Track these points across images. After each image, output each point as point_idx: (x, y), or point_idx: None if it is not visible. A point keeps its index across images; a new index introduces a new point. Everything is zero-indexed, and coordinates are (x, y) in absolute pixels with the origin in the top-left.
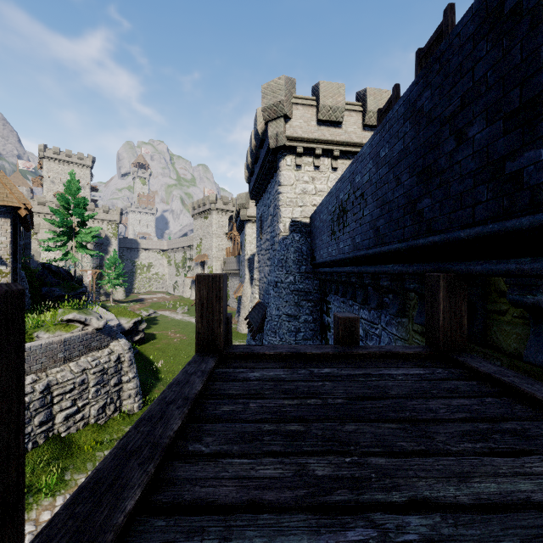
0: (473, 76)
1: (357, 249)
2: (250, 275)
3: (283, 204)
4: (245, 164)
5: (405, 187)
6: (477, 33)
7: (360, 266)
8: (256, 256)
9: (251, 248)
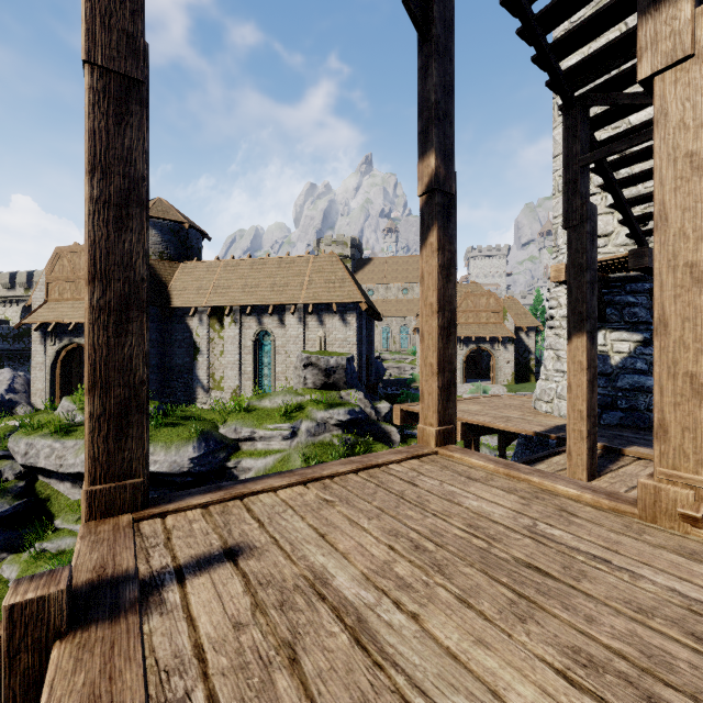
0: None
1: None
2: None
3: None
4: None
5: None
6: None
7: None
8: None
9: None
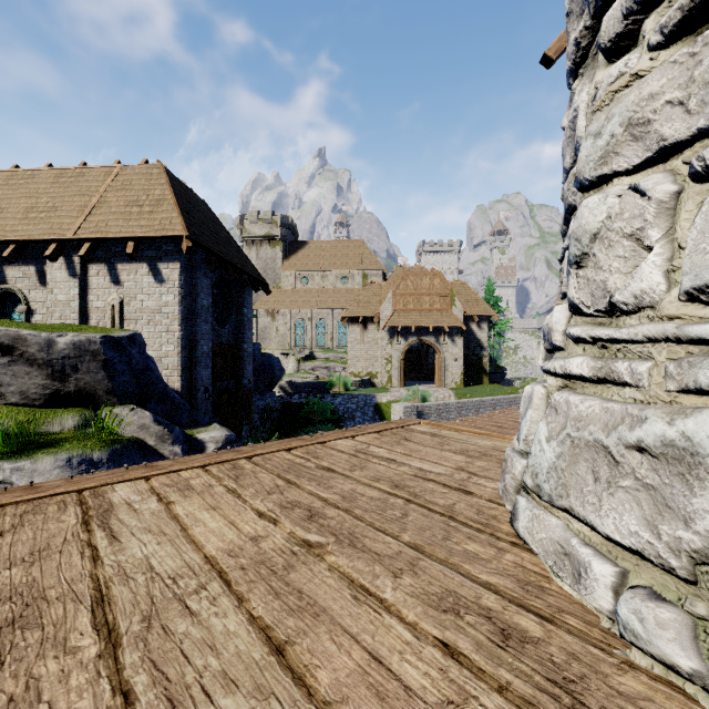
0: None
1: None
2: None
3: None
4: None
5: None
6: None
7: None
8: None
9: None
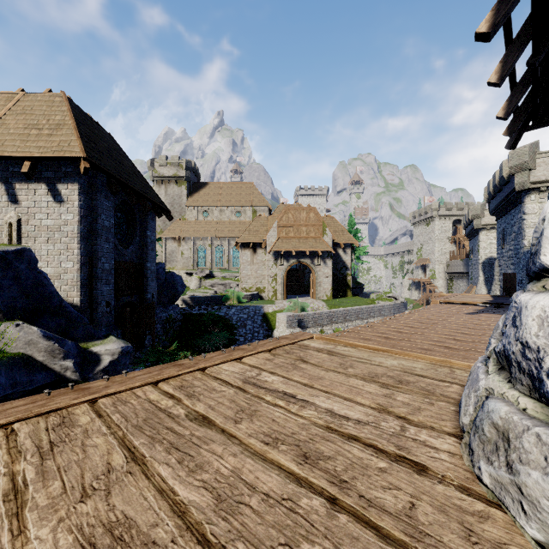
0: None
1: None
2: (484, 277)
3: (527, 227)
4: (484, 188)
5: None
6: None
7: None
8: (496, 261)
9: (485, 252)
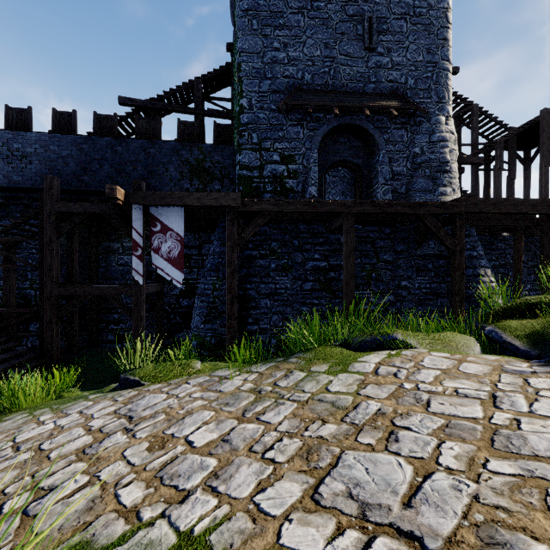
0: (106, 155)
1: (17, 184)
2: None
3: None
4: None
5: (73, 169)
6: (107, 146)
7: (14, 193)
8: None
9: None
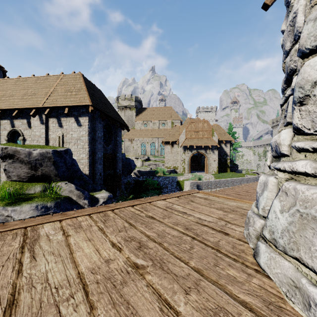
0: None
1: None
2: None
3: None
4: None
5: None
6: None
7: None
8: None
9: None
